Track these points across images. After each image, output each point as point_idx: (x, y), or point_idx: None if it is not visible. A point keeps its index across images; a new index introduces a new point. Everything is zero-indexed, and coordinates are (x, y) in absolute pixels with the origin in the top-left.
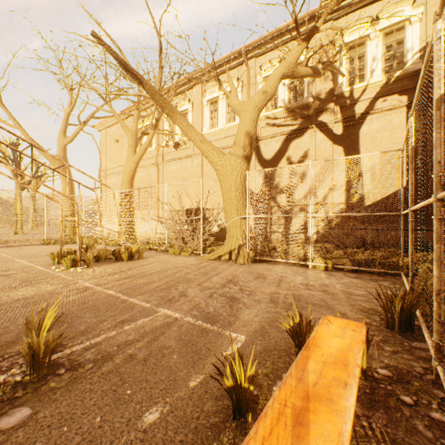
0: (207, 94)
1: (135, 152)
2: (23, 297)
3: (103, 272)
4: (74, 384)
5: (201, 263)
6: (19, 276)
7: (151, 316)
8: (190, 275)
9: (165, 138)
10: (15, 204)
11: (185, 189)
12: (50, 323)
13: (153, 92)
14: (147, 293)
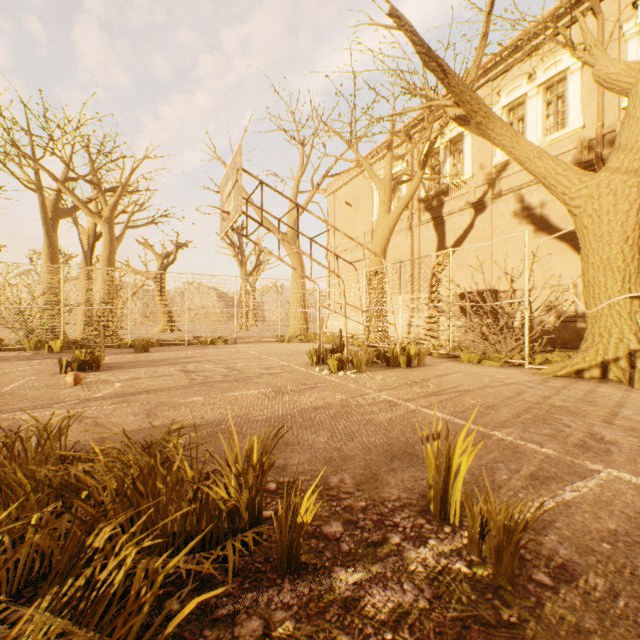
0: (502, 96)
1: (389, 211)
2: (316, 405)
3: (387, 381)
4: (625, 633)
5: (546, 381)
6: (286, 376)
7: (590, 477)
8: (557, 401)
9: (422, 187)
10: (240, 297)
11: (457, 261)
12: (466, 464)
13: (461, 89)
14: (511, 426)
